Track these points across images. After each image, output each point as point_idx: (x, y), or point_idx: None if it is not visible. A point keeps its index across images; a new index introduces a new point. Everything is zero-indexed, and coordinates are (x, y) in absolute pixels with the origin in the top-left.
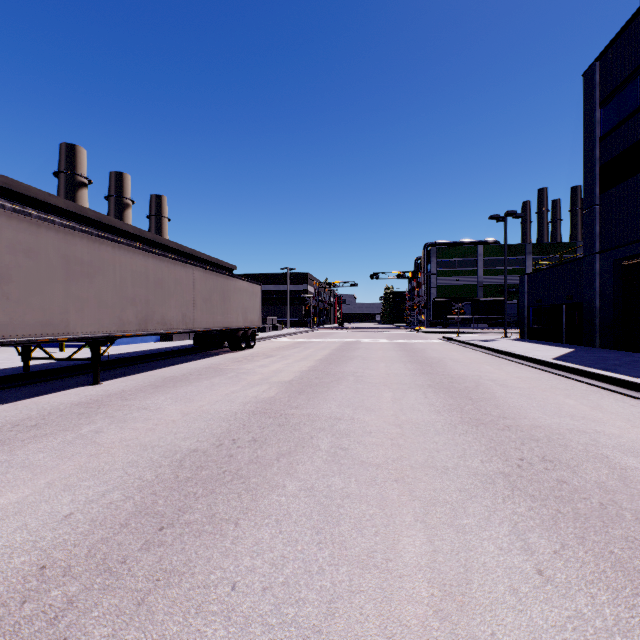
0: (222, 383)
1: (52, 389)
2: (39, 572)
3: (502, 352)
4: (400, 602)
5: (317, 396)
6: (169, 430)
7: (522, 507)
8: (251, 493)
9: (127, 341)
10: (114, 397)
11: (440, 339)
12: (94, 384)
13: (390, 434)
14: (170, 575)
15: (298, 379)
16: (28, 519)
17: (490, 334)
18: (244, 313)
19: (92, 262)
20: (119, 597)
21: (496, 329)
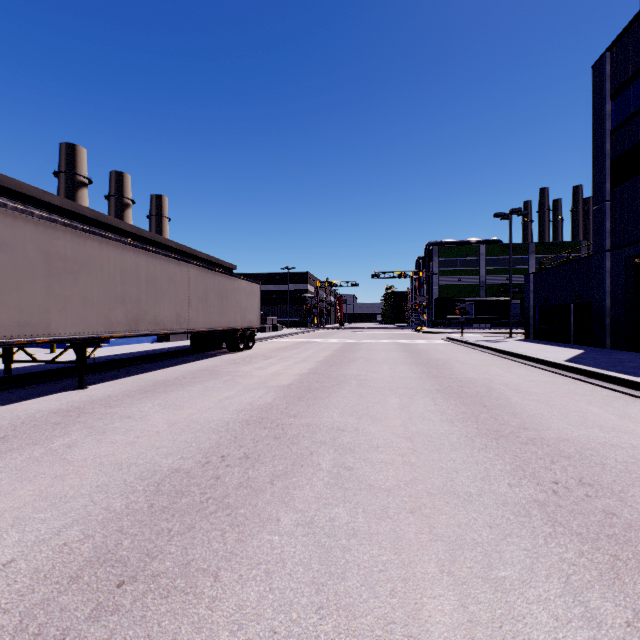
0: (216, 387)
1: (33, 394)
2: None
3: (510, 353)
4: None
5: (317, 402)
6: (151, 444)
7: (570, 551)
8: (237, 530)
9: (122, 342)
10: (98, 404)
11: (443, 339)
12: (79, 389)
13: (400, 449)
14: None
15: (297, 383)
16: None
17: (493, 334)
18: (242, 313)
19: (76, 258)
20: None
21: (499, 329)
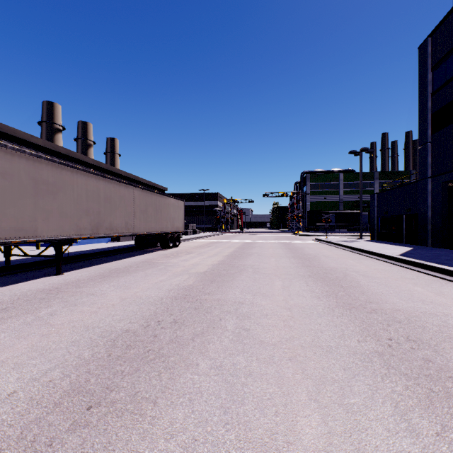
0: (153, 274)
1: (25, 278)
2: None
3: (360, 250)
4: None
5: (225, 284)
6: (108, 313)
7: (399, 386)
8: (169, 371)
9: (87, 242)
10: (70, 285)
11: (313, 240)
12: (57, 274)
13: (282, 316)
14: None
15: (210, 270)
16: None
17: (349, 236)
18: (171, 221)
19: (55, 183)
20: None
21: (353, 233)
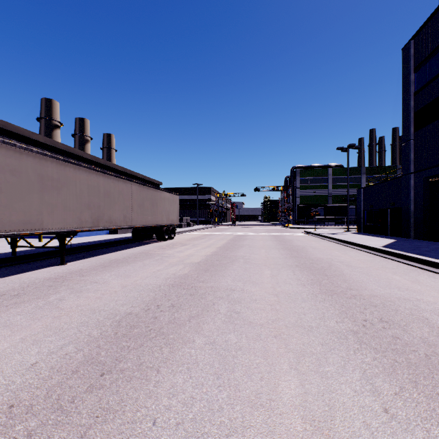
0: (151, 264)
1: (31, 268)
2: (8, 410)
3: (346, 242)
4: (281, 435)
5: (217, 273)
6: (112, 298)
7: (368, 357)
8: (169, 346)
9: (86, 234)
10: (74, 274)
11: (302, 233)
12: (61, 264)
13: (270, 301)
14: (107, 412)
15: (204, 261)
16: (4, 367)
17: (337, 229)
18: (167, 215)
19: (59, 179)
20: (67, 431)
21: (341, 226)
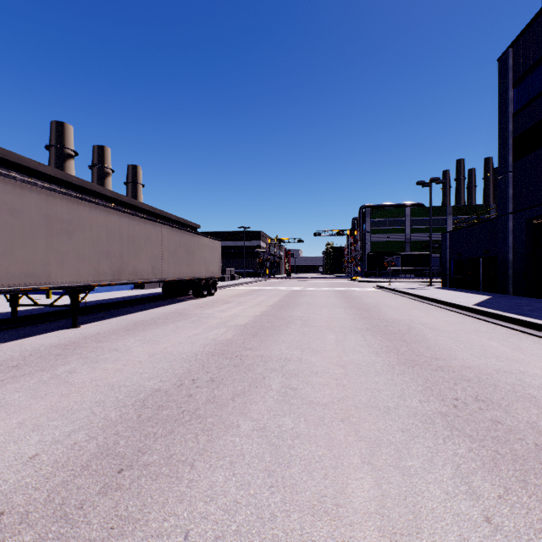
0: (185, 326)
1: (36, 332)
2: None
3: (429, 299)
4: None
5: (269, 338)
6: (135, 370)
7: (462, 448)
8: (207, 433)
9: (105, 289)
10: (89, 339)
11: (374, 287)
12: (73, 327)
13: (335, 374)
14: (124, 522)
15: (252, 323)
16: None
17: (416, 283)
18: (206, 265)
19: (71, 220)
20: None
21: (421, 279)
